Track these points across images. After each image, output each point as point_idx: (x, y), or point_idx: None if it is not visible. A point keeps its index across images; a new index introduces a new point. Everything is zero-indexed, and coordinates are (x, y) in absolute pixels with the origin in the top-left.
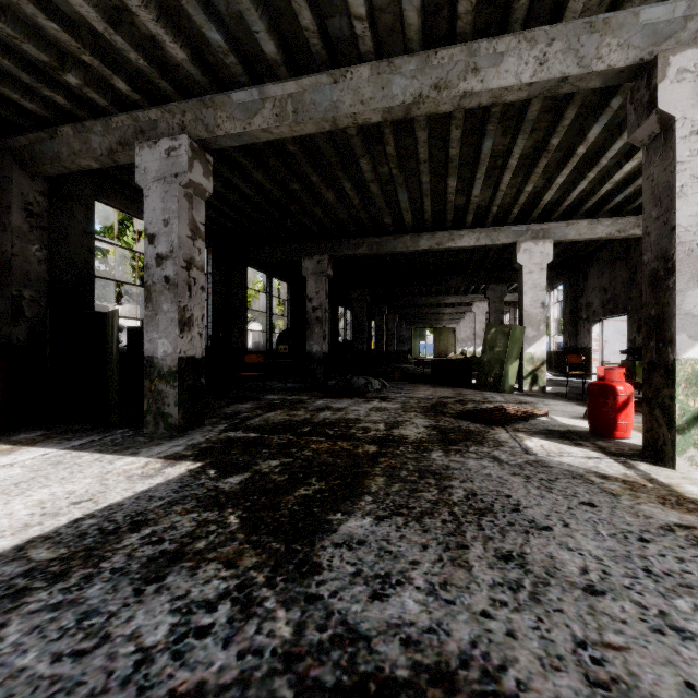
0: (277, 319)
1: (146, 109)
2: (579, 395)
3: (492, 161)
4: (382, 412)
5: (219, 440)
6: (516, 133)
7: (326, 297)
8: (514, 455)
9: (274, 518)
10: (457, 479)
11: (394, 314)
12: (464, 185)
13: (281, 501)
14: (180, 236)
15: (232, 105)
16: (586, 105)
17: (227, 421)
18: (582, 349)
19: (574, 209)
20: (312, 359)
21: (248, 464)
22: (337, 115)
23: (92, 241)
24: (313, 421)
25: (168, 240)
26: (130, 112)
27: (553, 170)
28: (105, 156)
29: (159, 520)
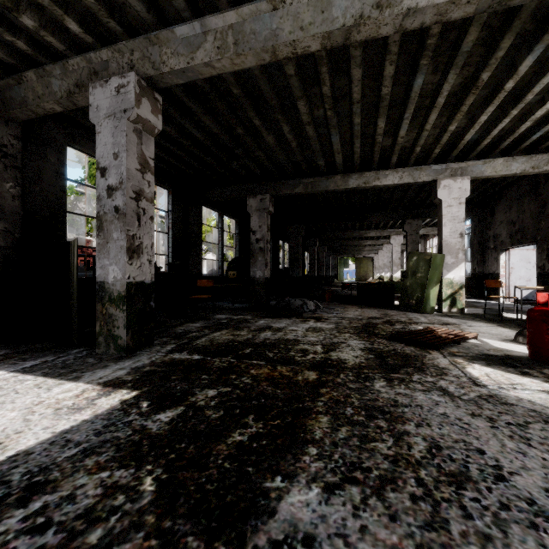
0: (229, 250)
1: (98, 50)
2: (496, 316)
3: (420, 101)
4: (318, 333)
5: (163, 362)
6: (447, 68)
7: (268, 230)
8: (462, 386)
9: (198, 484)
10: (411, 421)
11: (323, 246)
12: (391, 127)
13: (211, 452)
14: (129, 168)
15: (176, 40)
16: (521, 34)
17: (176, 341)
18: (490, 275)
19: (490, 149)
20: (255, 283)
21: (184, 393)
22: (276, 43)
23: (64, 181)
24: (254, 342)
25: (118, 172)
26: (84, 54)
27: (477, 109)
28: (65, 98)
29: (60, 483)
